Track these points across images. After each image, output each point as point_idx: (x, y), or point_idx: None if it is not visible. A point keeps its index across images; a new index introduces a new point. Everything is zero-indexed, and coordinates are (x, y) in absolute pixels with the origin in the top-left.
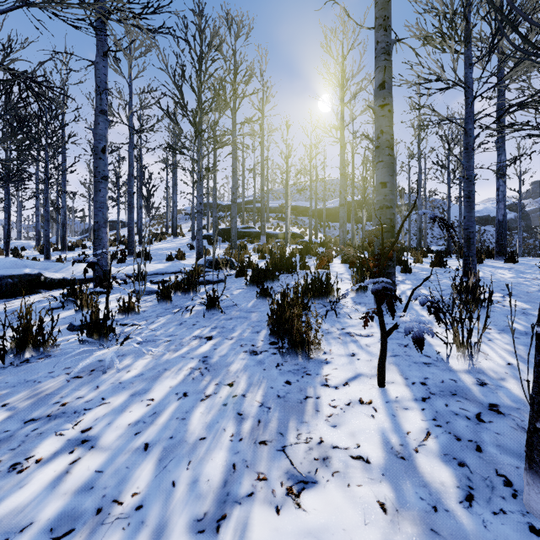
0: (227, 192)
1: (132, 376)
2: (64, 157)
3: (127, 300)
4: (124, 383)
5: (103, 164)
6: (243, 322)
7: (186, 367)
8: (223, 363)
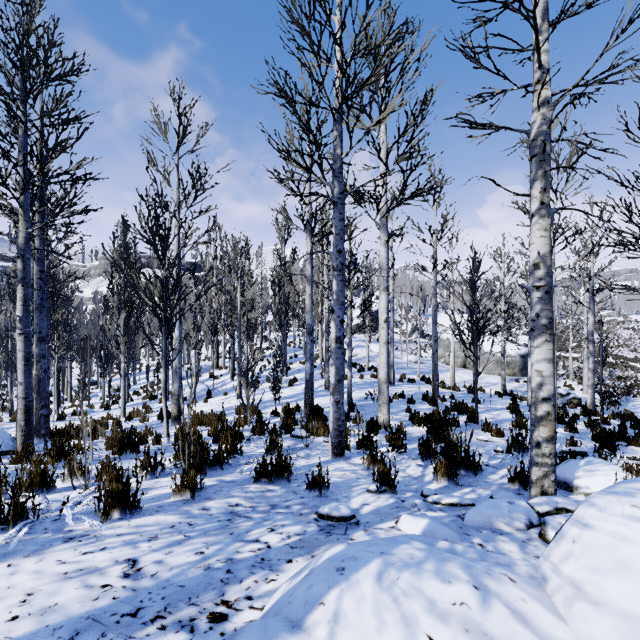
0: None
1: None
2: None
3: None
4: None
5: None
6: None
7: None
8: None
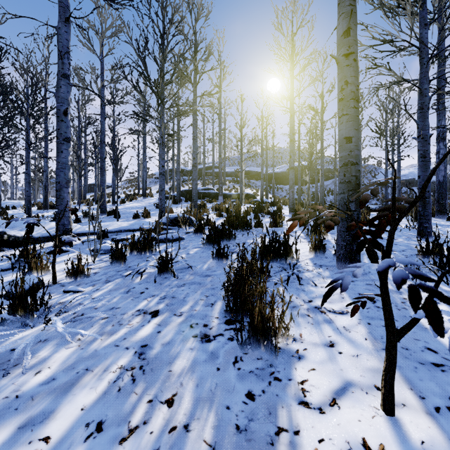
0: (190, 160)
1: (39, 383)
2: (46, 127)
3: (83, 260)
4: (21, 398)
5: (65, 126)
6: (196, 290)
7: (116, 365)
8: (164, 357)
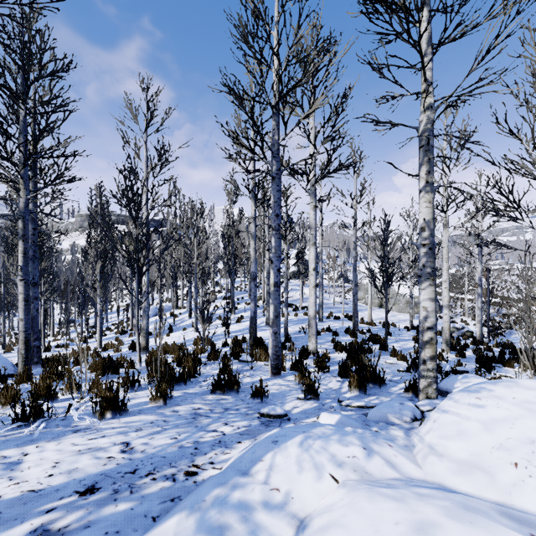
0: None
1: None
2: None
3: None
4: None
5: None
6: None
7: None
8: None
